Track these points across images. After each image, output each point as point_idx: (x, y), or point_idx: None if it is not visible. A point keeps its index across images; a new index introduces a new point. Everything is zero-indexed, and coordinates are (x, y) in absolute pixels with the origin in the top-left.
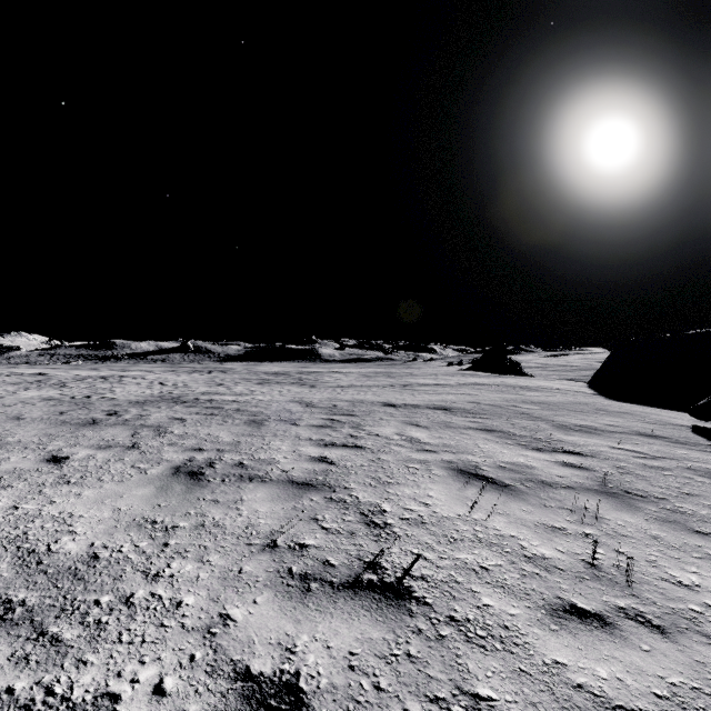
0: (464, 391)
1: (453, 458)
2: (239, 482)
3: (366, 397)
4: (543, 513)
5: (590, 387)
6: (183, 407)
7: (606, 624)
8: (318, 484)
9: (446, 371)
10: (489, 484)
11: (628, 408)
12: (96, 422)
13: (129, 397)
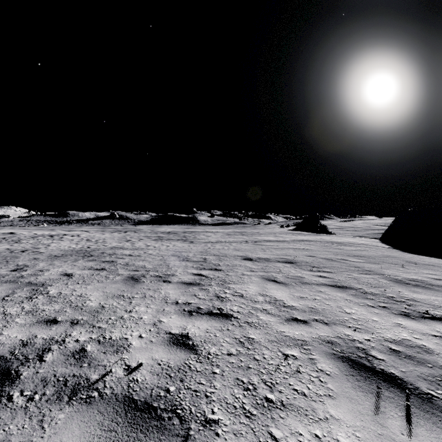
0: (299, 246)
1: (331, 334)
2: (50, 404)
3: (228, 251)
4: None
5: (382, 242)
6: (85, 261)
7: None
8: (165, 410)
9: (280, 231)
10: (405, 396)
11: (428, 260)
12: None
13: (54, 251)
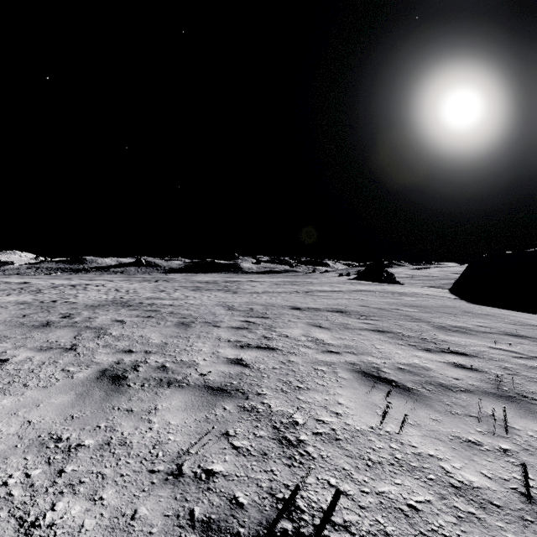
0: (355, 296)
1: (356, 359)
2: (157, 388)
3: (276, 301)
4: (453, 423)
5: (452, 293)
6: (128, 310)
7: None
8: (232, 390)
9: (338, 280)
10: (393, 388)
11: (488, 310)
12: (48, 324)
13: (87, 301)
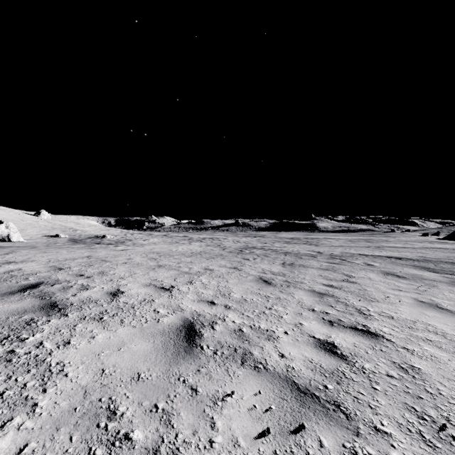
0: (420, 251)
1: (386, 270)
2: (304, 267)
3: (349, 251)
4: (412, 282)
5: None
6: (262, 250)
7: (406, 291)
8: (330, 270)
9: (417, 239)
10: (396, 276)
11: None
12: (240, 252)
13: (234, 246)
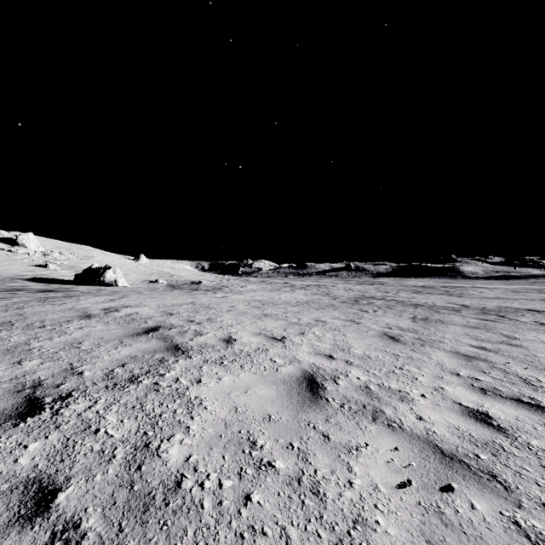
0: None
1: None
2: (443, 324)
3: (511, 305)
4: None
5: None
6: (384, 301)
7: None
8: (481, 328)
9: None
10: None
11: None
12: (355, 303)
13: (346, 295)
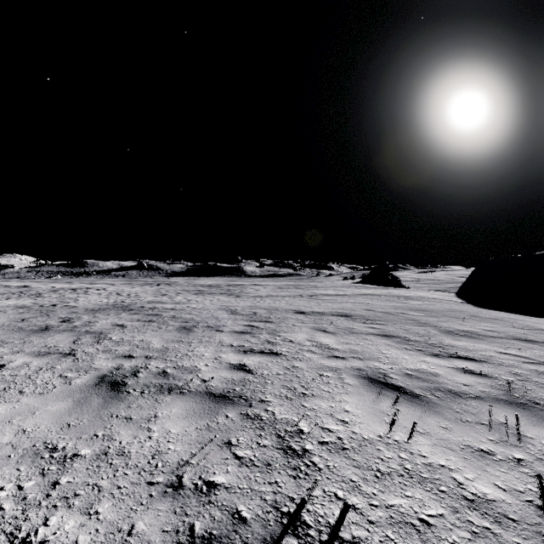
0: (360, 300)
1: (362, 365)
2: (157, 394)
3: (280, 305)
4: (463, 431)
5: (458, 296)
6: (129, 314)
7: None
8: (234, 397)
9: (342, 284)
10: (401, 395)
11: (496, 314)
12: (47, 329)
13: (88, 305)
